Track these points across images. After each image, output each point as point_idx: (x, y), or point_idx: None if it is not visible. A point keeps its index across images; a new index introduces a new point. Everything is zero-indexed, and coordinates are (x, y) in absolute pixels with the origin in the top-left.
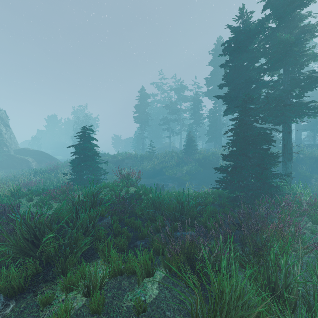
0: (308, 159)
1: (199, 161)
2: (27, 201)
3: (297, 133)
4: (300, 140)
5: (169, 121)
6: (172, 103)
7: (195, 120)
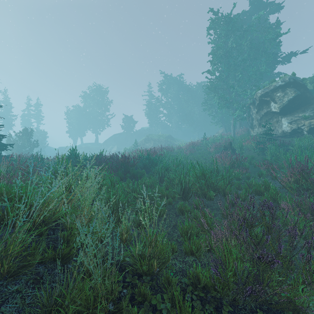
0: None
1: None
2: None
3: None
4: None
5: None
6: None
7: None
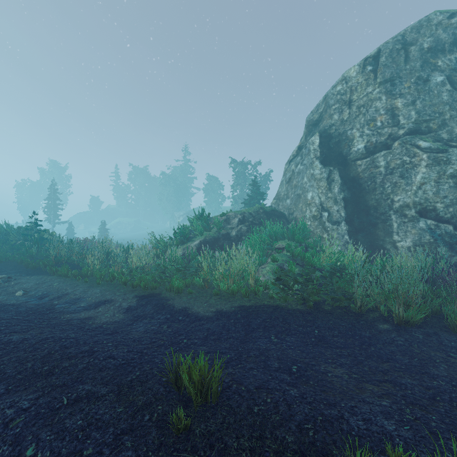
0: None
1: None
2: None
3: None
4: None
5: None
6: None
7: None
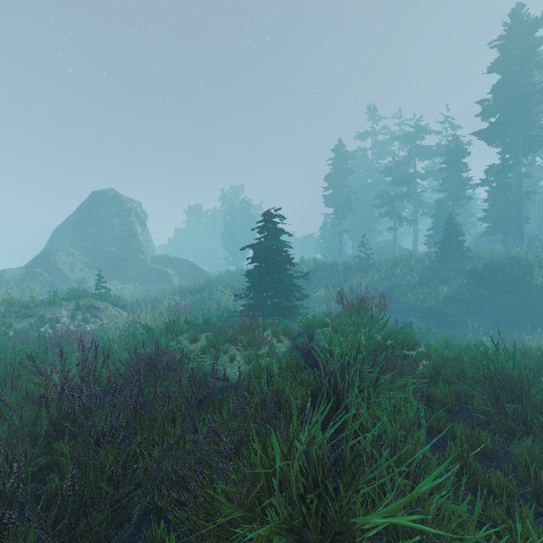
0: None
1: (476, 276)
2: (189, 342)
3: None
4: None
5: (393, 198)
6: (398, 164)
7: (451, 192)
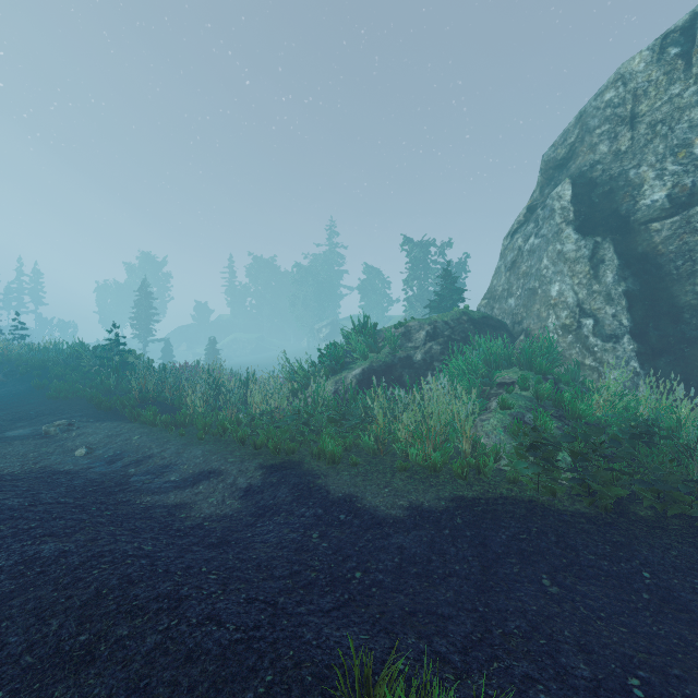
0: None
1: None
2: None
3: None
4: None
5: None
6: None
7: None
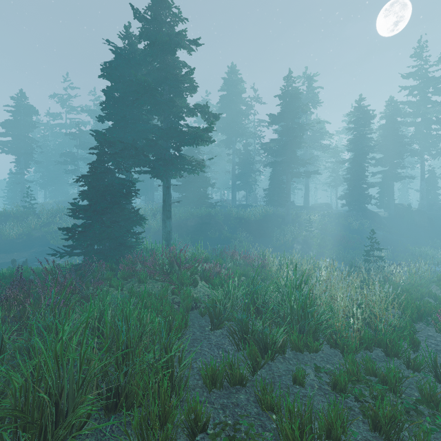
0: (234, 219)
1: None
2: None
3: (233, 192)
4: (236, 199)
5: (76, 159)
6: (81, 132)
7: None
